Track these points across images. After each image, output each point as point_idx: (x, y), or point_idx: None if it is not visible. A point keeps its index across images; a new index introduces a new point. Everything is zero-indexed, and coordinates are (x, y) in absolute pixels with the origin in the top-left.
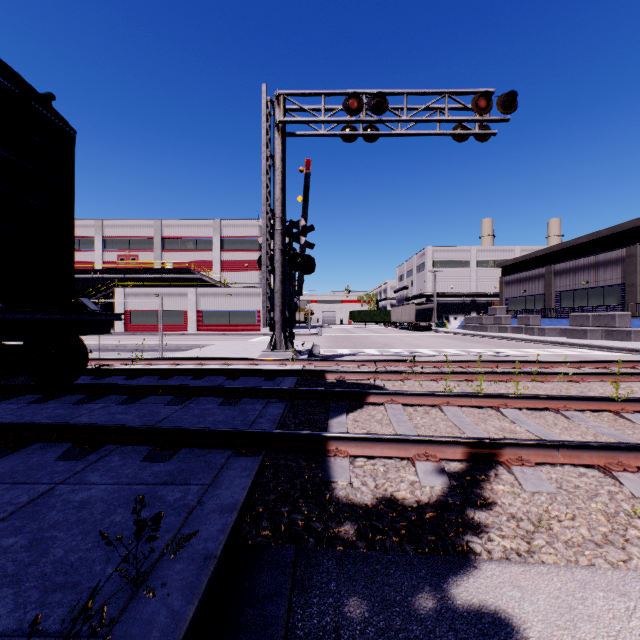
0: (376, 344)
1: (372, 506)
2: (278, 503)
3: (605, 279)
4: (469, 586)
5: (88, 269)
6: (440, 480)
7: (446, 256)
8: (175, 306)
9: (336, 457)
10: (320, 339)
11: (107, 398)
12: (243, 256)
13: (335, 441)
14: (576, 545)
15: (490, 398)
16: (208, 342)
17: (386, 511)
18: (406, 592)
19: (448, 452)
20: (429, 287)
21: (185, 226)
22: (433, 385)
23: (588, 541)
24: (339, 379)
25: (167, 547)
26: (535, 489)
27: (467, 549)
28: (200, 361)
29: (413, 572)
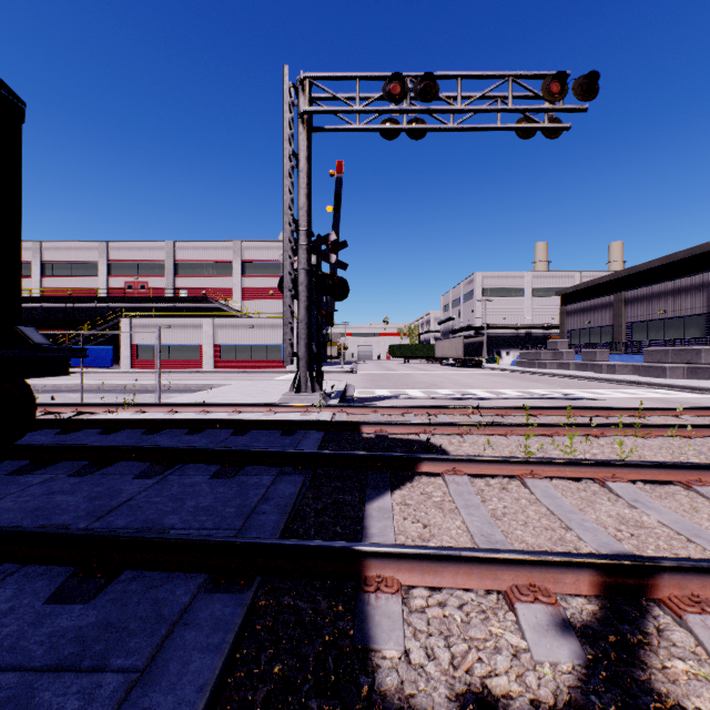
0: (420, 384)
1: None
2: (270, 709)
3: (686, 308)
4: None
5: (90, 297)
6: (566, 648)
7: (497, 283)
8: (189, 339)
9: (379, 593)
10: (355, 377)
11: (60, 465)
12: (267, 282)
13: (376, 559)
14: None
15: (591, 466)
16: (223, 381)
17: None
18: None
19: (566, 581)
20: (478, 318)
21: (201, 248)
22: (502, 442)
23: None
24: (379, 434)
25: None
26: None
27: None
28: (204, 407)
29: None
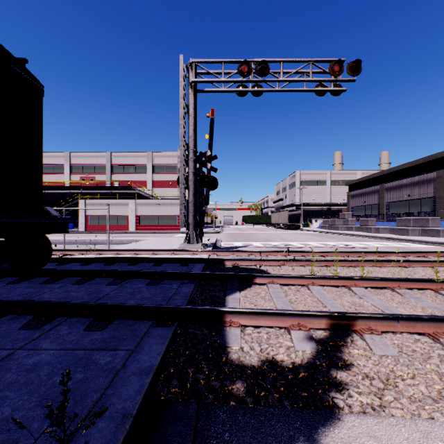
0: (261, 239)
1: (258, 367)
2: (186, 364)
3: (421, 193)
4: (335, 436)
5: (60, 186)
6: (310, 345)
7: (309, 177)
8: (120, 212)
9: (231, 327)
10: (221, 235)
11: (65, 279)
12: (168, 177)
13: (230, 314)
14: (417, 400)
15: (344, 280)
16: (143, 238)
17: (269, 371)
18: (285, 442)
19: (315, 323)
20: (298, 199)
21: (127, 156)
22: (302, 269)
23: (427, 397)
24: (234, 265)
25: (81, 422)
26: (382, 353)
27: (332, 404)
28: (135, 252)
29: (290, 423)
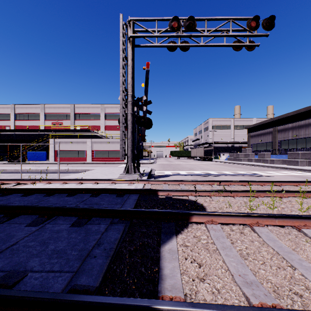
0: (185, 168)
1: None
2: None
3: (306, 134)
4: None
5: (36, 129)
6: None
7: (219, 123)
8: (80, 148)
9: None
10: (155, 165)
11: None
12: (116, 123)
13: None
14: None
15: (290, 219)
16: (94, 167)
17: None
18: None
19: None
20: (210, 139)
21: (86, 107)
22: (232, 201)
23: None
24: (167, 196)
25: None
26: None
27: None
28: (80, 181)
29: None
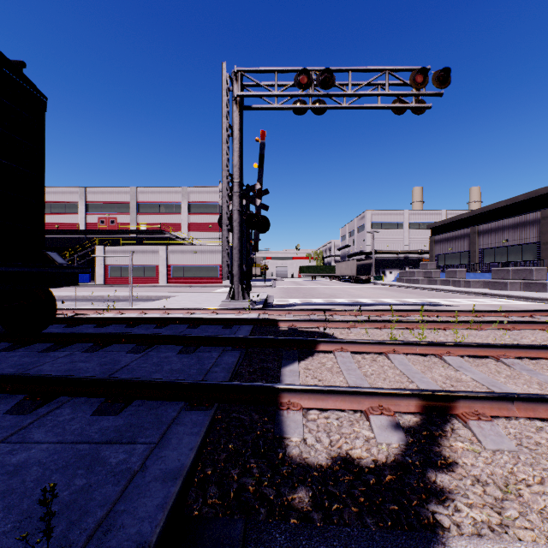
0: (323, 295)
1: (327, 467)
2: (228, 463)
3: (523, 238)
4: None
5: (73, 230)
6: (396, 436)
7: (383, 219)
8: (148, 262)
9: (289, 410)
10: (274, 290)
11: (74, 346)
12: (207, 218)
13: (288, 393)
14: None
15: (433, 346)
16: (175, 293)
17: (342, 473)
18: None
19: (402, 405)
20: (368, 245)
21: (157, 192)
22: (377, 333)
23: None
24: (291, 327)
25: None
26: (496, 447)
27: (433, 522)
28: (165, 310)
29: None
